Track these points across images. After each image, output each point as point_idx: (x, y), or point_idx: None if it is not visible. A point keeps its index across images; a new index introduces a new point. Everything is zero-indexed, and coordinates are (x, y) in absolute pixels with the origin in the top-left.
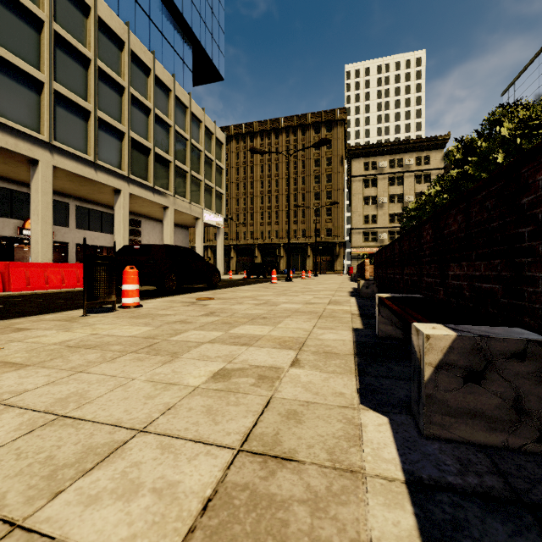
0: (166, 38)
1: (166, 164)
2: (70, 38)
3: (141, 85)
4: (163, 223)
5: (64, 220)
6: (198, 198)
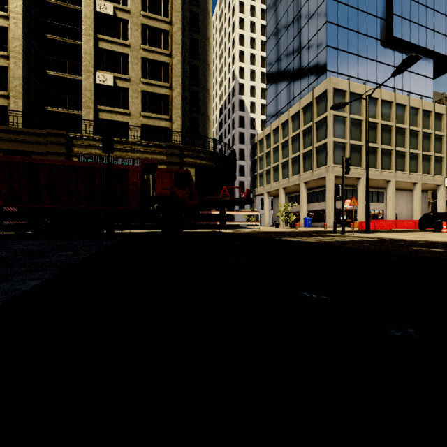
0: (412, 72)
1: (415, 156)
2: (371, 120)
3: (401, 117)
4: (406, 191)
5: (356, 198)
6: (440, 170)
